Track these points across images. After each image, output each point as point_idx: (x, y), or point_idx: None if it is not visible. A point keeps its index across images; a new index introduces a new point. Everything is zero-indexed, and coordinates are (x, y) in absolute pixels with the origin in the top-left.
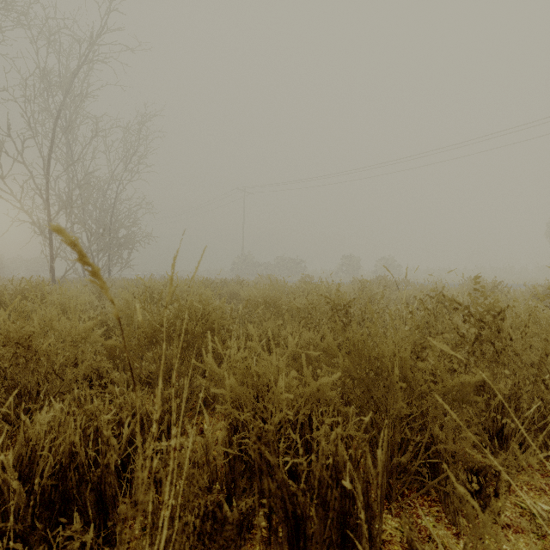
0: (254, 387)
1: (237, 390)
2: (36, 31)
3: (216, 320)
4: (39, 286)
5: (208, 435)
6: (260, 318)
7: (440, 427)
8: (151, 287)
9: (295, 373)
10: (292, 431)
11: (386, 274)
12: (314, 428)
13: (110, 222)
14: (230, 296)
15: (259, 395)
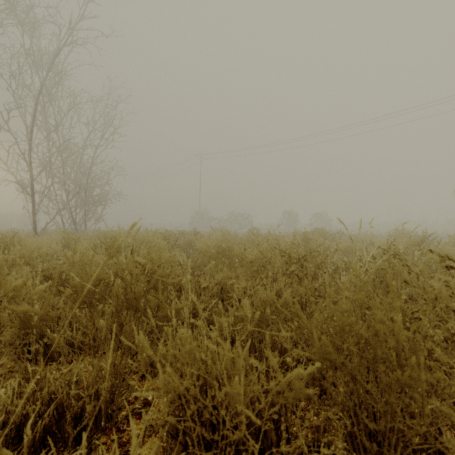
0: (201, 376)
1: (176, 387)
2: (22, 18)
3: (160, 278)
4: (5, 238)
5: (133, 454)
6: (212, 270)
7: (447, 428)
8: (112, 238)
9: (256, 363)
10: (251, 437)
11: (319, 227)
12: (283, 440)
13: (86, 182)
14: (187, 246)
15: (207, 384)
